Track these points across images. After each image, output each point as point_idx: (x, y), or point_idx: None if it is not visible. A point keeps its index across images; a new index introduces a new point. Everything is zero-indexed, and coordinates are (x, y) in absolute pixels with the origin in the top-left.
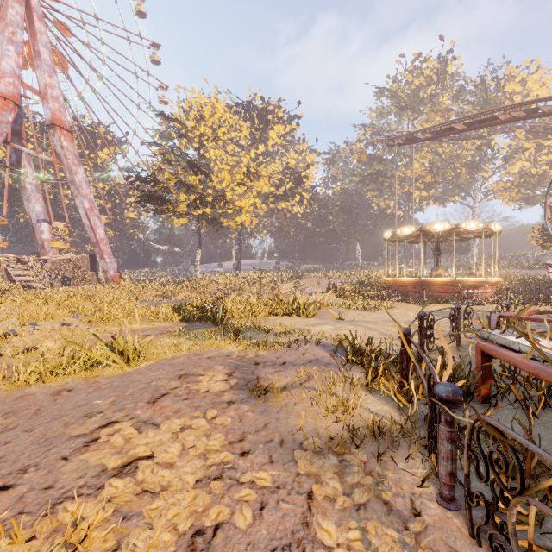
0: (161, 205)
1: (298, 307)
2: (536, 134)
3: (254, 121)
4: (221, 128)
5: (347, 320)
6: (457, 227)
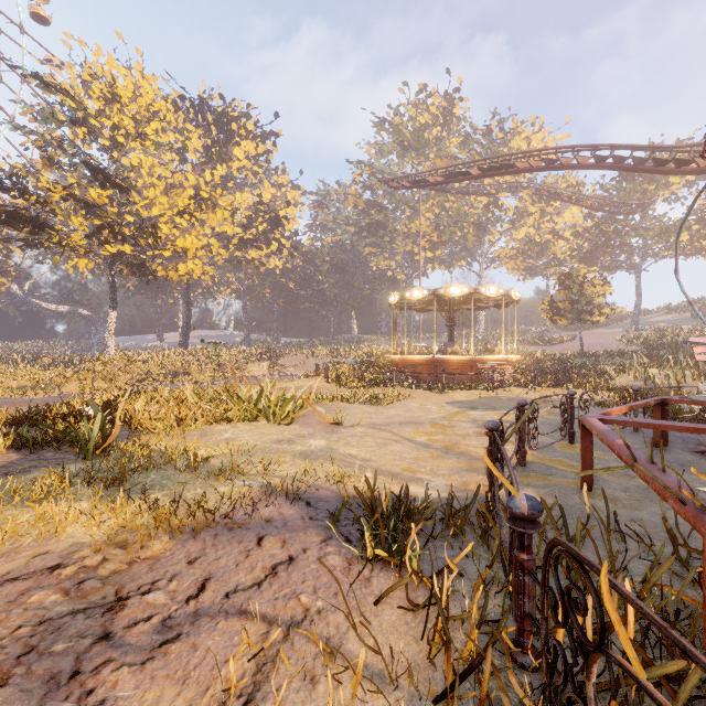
0: (35, 233)
1: (267, 406)
2: (540, 199)
3: (209, 128)
4: (150, 122)
5: (346, 424)
6: (476, 291)
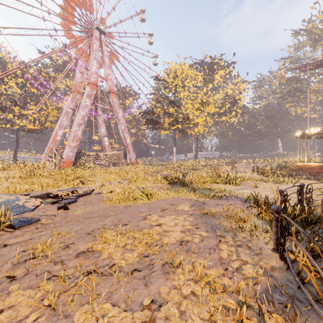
0: (156, 125)
1: (230, 179)
2: None
3: (205, 71)
4: (186, 80)
5: (260, 188)
6: None
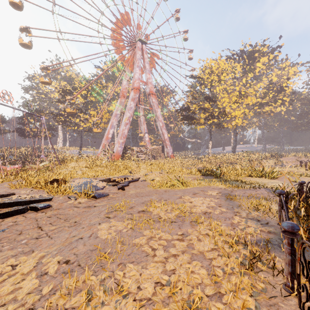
0: (191, 121)
1: (265, 173)
2: None
3: (244, 60)
4: (222, 74)
5: None
6: None
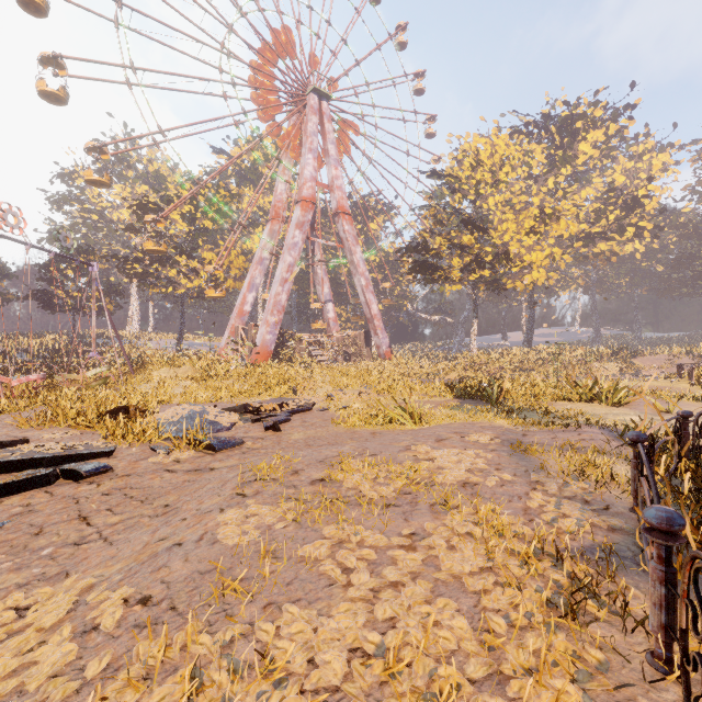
0: (432, 274)
1: (600, 392)
2: None
3: (552, 137)
4: (502, 169)
5: None
6: None
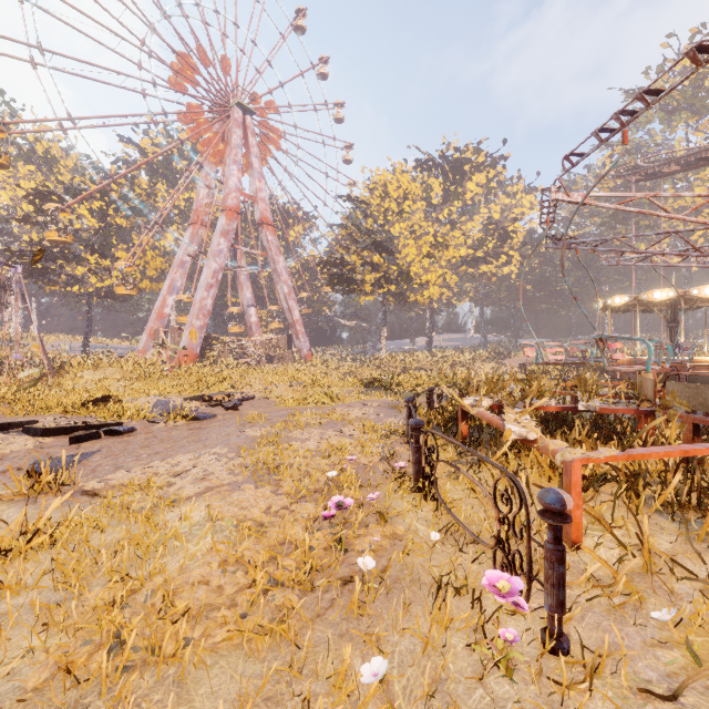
0: (348, 286)
1: (457, 381)
2: None
3: (447, 174)
4: (406, 201)
5: None
6: (685, 294)
